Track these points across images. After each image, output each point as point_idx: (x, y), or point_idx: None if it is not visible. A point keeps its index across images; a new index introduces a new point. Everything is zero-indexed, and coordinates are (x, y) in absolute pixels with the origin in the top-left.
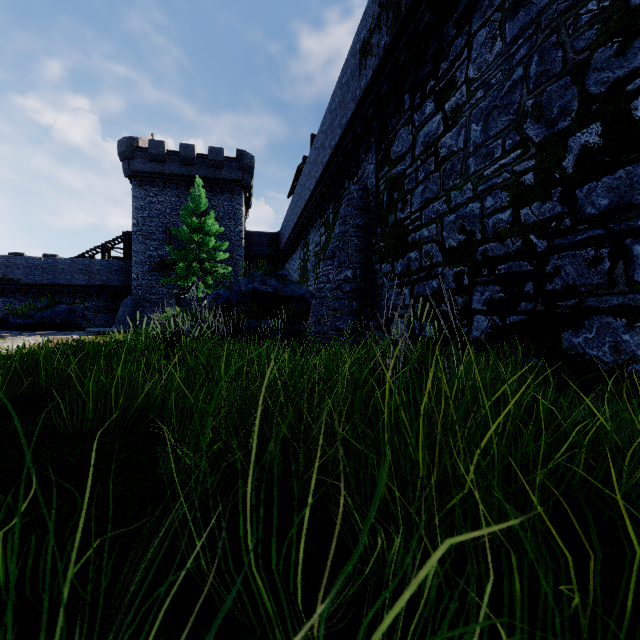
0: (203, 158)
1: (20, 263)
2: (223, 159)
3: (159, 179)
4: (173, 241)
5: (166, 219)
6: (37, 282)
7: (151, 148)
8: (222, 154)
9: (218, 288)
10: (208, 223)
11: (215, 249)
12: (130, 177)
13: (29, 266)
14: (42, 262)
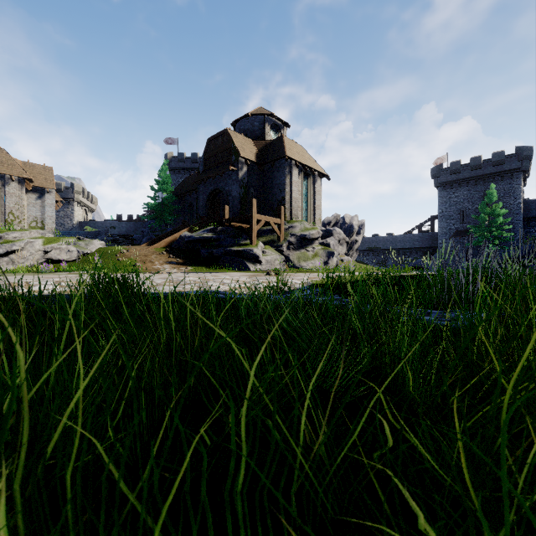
0: (487, 162)
1: (381, 240)
2: (504, 158)
3: (455, 183)
4: (465, 218)
5: (460, 206)
6: (388, 248)
7: (451, 167)
8: (503, 155)
9: (503, 246)
10: (496, 210)
11: (501, 223)
12: (437, 186)
13: (384, 241)
14: (390, 238)
